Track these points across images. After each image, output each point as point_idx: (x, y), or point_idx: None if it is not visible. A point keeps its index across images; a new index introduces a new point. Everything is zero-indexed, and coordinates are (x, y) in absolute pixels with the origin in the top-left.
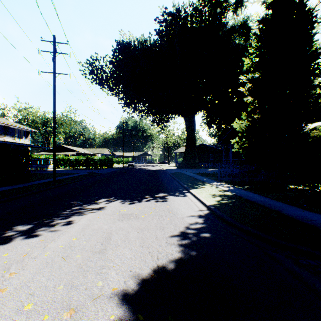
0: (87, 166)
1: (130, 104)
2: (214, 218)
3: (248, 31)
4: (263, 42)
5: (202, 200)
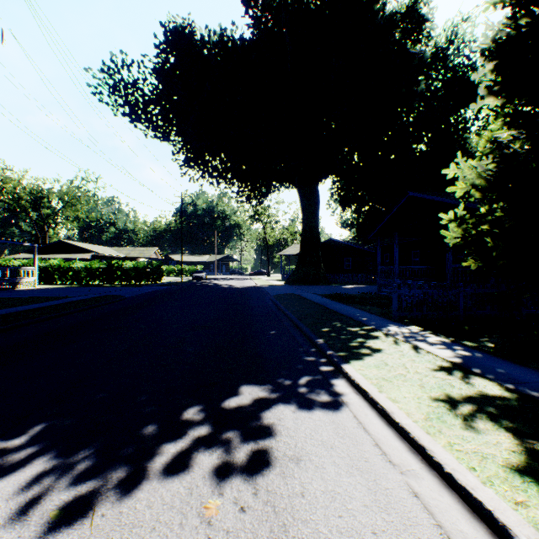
0: (109, 281)
1: (195, 161)
2: None
3: (419, 24)
4: None
5: (455, 474)
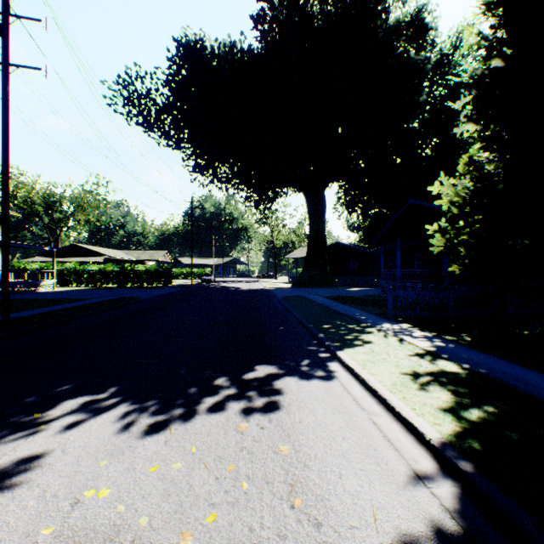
0: (122, 284)
1: (204, 166)
2: None
3: (423, 33)
4: None
5: (401, 411)
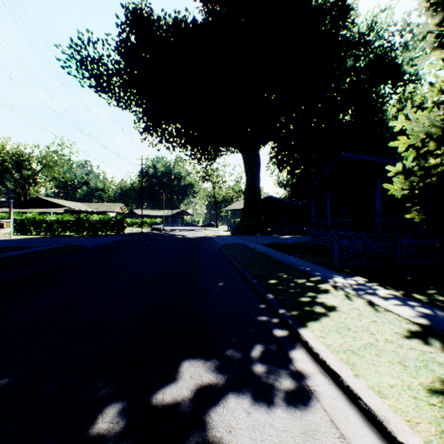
0: (78, 232)
1: (153, 128)
2: None
3: (345, 12)
4: None
5: None
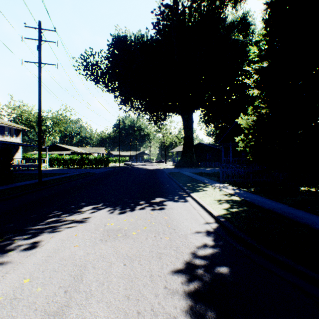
0: (82, 166)
1: (126, 101)
2: (227, 236)
3: (247, 27)
4: (272, 28)
5: (208, 209)
